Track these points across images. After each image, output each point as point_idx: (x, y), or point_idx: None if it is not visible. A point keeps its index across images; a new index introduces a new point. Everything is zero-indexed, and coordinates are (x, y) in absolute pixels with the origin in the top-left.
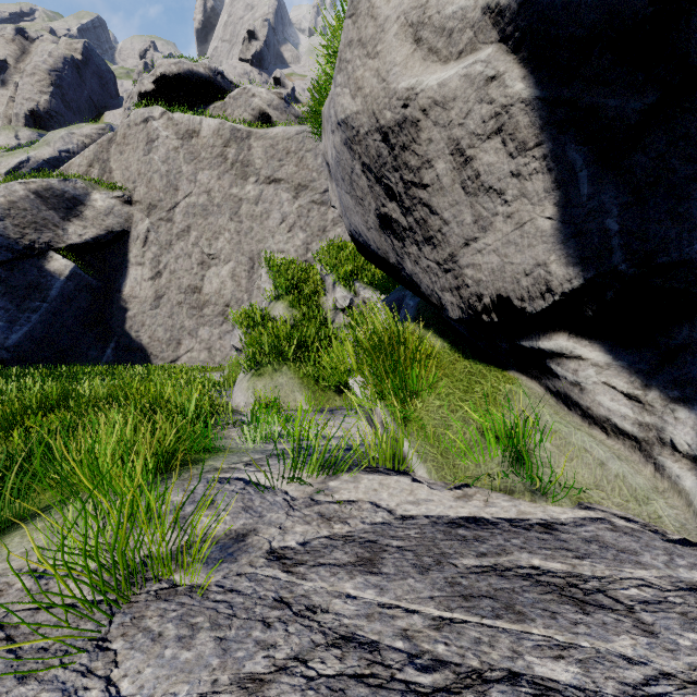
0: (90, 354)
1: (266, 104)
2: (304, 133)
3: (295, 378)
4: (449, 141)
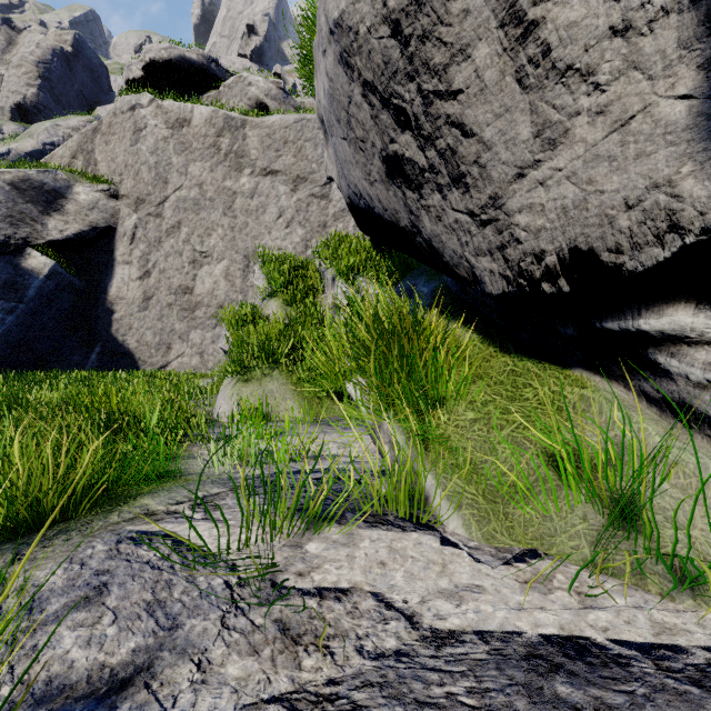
0: (73, 359)
1: (263, 93)
2: (303, 121)
3: (288, 384)
4: (498, 3)
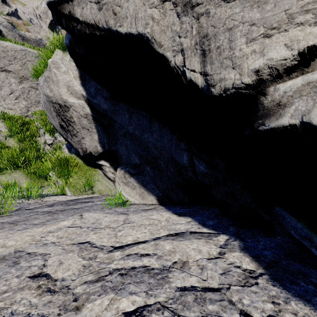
0: None
1: None
2: (26, 51)
3: (23, 174)
4: (77, 115)
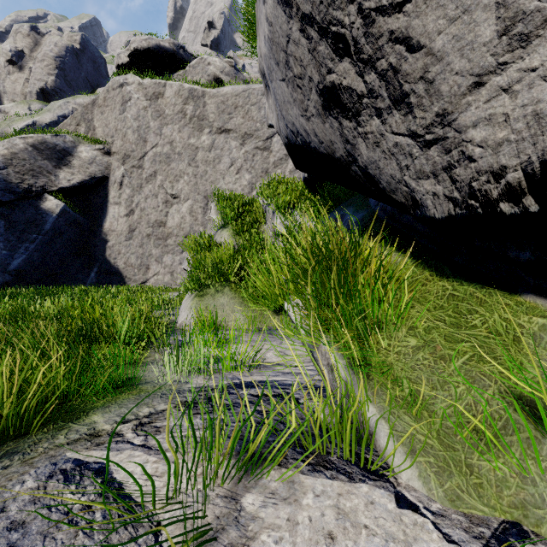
0: (78, 277)
1: (219, 70)
2: (249, 90)
3: (236, 298)
4: None
